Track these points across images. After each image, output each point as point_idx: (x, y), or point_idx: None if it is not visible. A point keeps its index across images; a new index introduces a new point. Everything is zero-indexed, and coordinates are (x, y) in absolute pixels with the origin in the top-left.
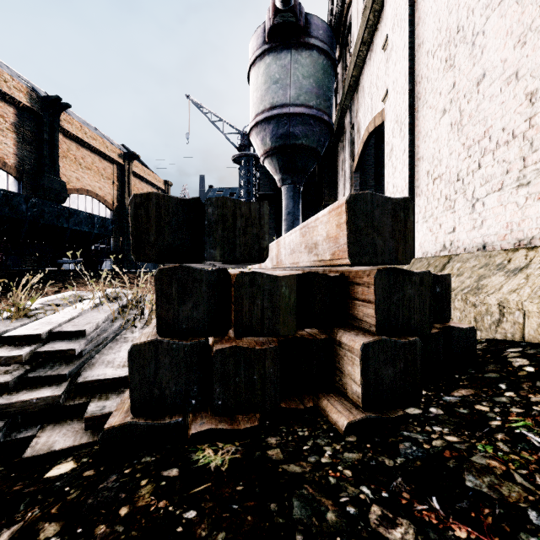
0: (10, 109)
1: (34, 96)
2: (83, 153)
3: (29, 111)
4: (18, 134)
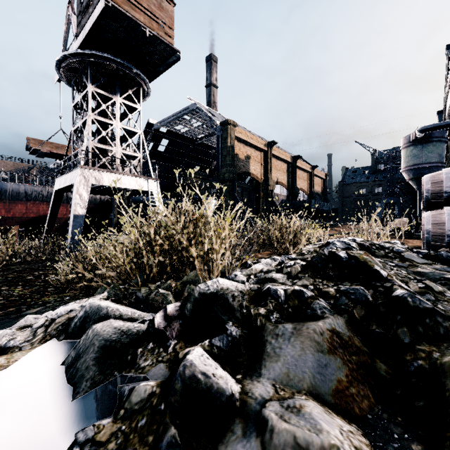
0: (286, 165)
1: (291, 157)
2: (299, 173)
3: (290, 163)
4: (287, 173)
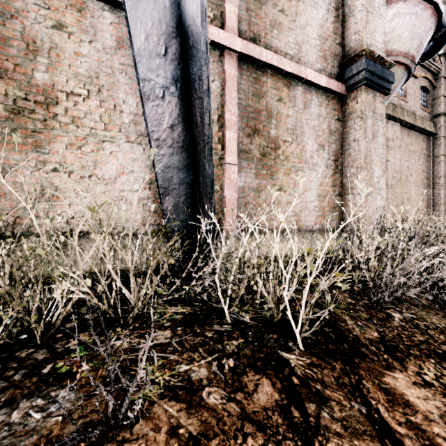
0: None
1: None
2: None
3: None
4: None
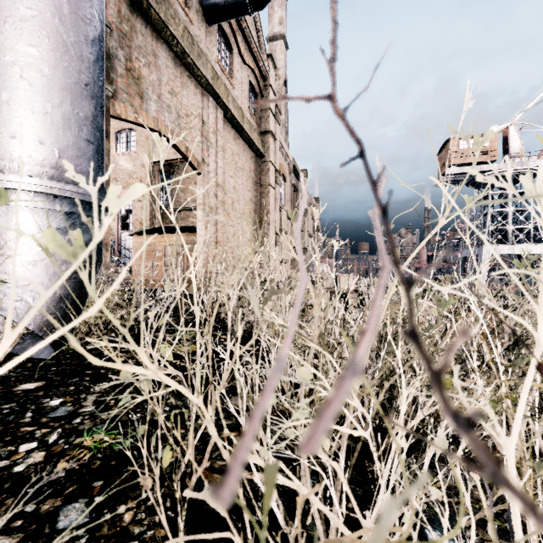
0: None
1: None
2: None
3: None
4: None
